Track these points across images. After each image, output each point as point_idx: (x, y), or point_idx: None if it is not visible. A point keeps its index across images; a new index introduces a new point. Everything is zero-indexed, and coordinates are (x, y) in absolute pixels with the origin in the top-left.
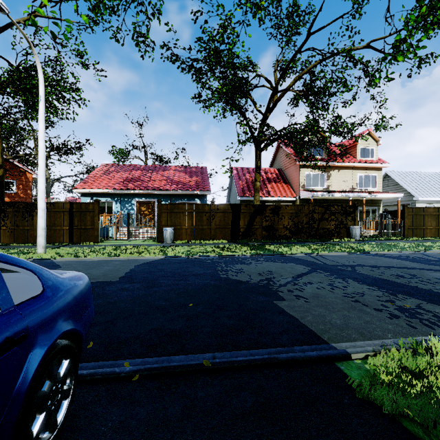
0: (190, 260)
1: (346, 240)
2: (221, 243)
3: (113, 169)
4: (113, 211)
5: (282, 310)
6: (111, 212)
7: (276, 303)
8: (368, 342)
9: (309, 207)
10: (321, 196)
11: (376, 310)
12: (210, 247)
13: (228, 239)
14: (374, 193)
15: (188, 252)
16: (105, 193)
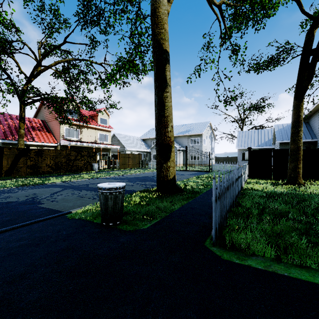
0: None
1: (90, 172)
2: None
3: None
4: None
5: (43, 207)
6: None
7: (38, 206)
8: (81, 207)
9: (67, 152)
10: (75, 144)
11: (89, 198)
12: None
13: None
14: (106, 145)
15: None
16: None
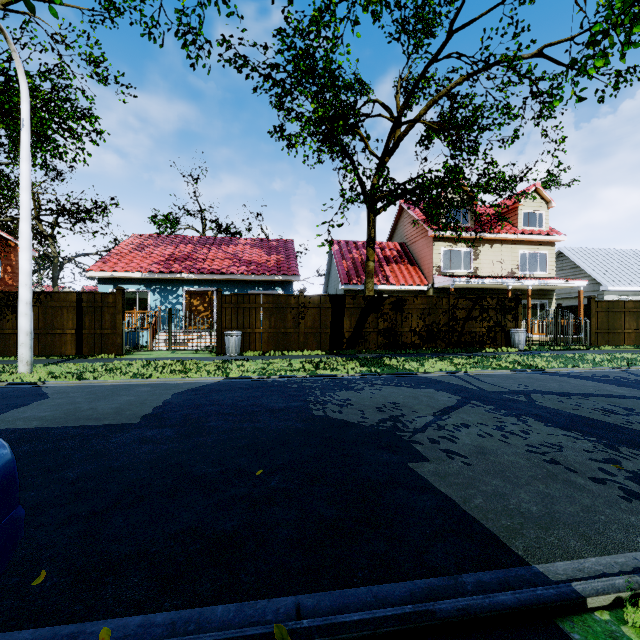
0: (264, 385)
1: (505, 350)
2: (314, 356)
3: (150, 242)
4: (148, 306)
5: (426, 483)
6: (146, 308)
7: (412, 467)
8: (606, 558)
9: (449, 301)
10: (466, 283)
11: (594, 481)
12: (297, 362)
13: (326, 349)
14: (544, 279)
15: (263, 371)
16: (136, 278)
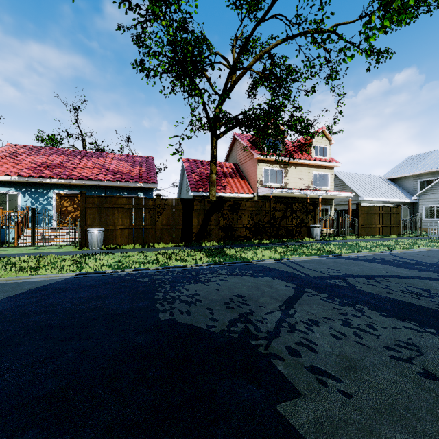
0: (115, 280)
1: (308, 240)
2: (168, 248)
3: (24, 151)
4: (18, 206)
5: None
6: (16, 208)
7: (285, 416)
8: None
9: (271, 204)
10: (280, 193)
11: None
12: (152, 255)
13: (178, 242)
14: (329, 191)
15: (118, 264)
16: (6, 181)
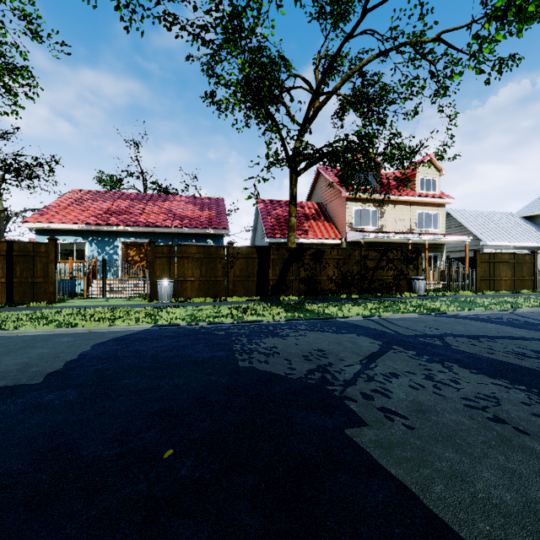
0: (191, 332)
1: (408, 295)
2: (242, 302)
3: (89, 197)
4: (85, 256)
5: (371, 460)
6: (83, 258)
7: (351, 436)
8: None
9: (361, 252)
10: (374, 238)
11: None
12: (225, 309)
13: (253, 296)
14: (438, 235)
15: (192, 317)
16: (74, 230)
